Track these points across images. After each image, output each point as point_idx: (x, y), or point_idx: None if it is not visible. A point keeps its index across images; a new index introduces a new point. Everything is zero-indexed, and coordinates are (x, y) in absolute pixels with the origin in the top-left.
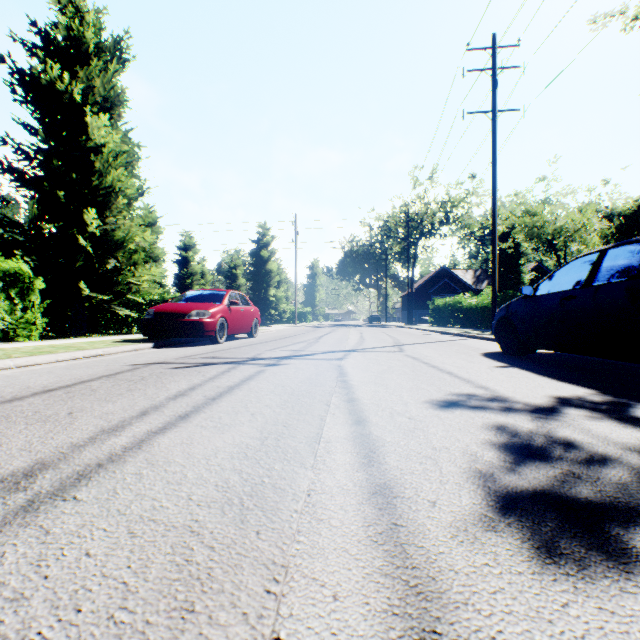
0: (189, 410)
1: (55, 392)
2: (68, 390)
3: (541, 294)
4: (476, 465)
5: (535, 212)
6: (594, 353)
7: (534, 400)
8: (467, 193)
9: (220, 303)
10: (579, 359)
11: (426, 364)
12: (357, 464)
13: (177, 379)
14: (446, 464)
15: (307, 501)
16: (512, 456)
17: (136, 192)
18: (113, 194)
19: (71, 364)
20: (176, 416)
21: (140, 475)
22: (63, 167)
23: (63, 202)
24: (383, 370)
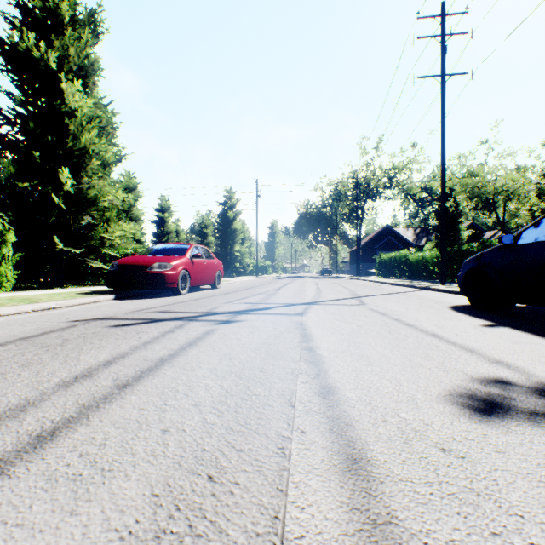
0: (67, 417)
1: None
2: None
3: (525, 243)
4: None
5: (477, 173)
6: None
7: None
8: (409, 160)
9: (183, 256)
10: None
11: (399, 321)
12: None
13: (103, 344)
14: None
15: None
16: None
17: (114, 158)
18: (87, 155)
19: (9, 319)
20: (31, 436)
21: None
22: (38, 129)
23: (39, 162)
24: (353, 330)
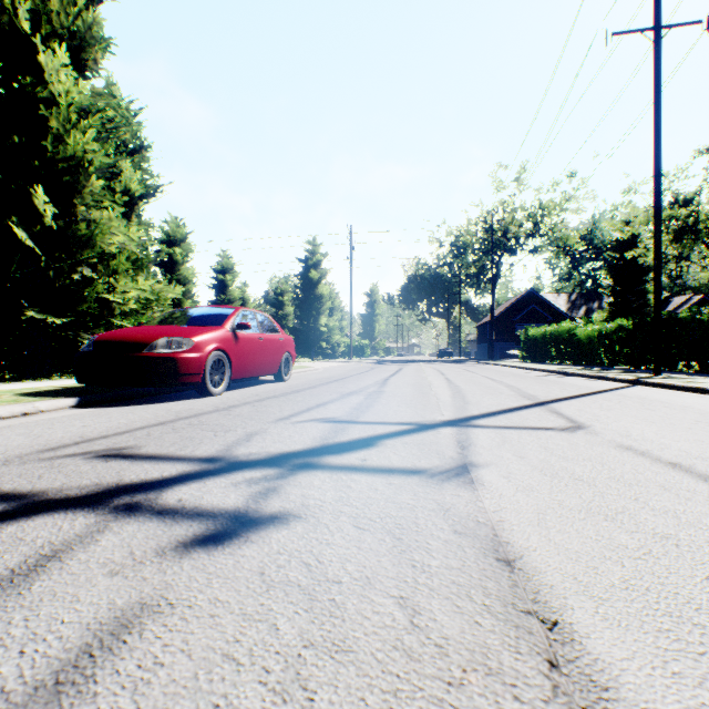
0: None
1: None
2: None
3: None
4: None
5: (690, 200)
6: None
7: None
8: (564, 196)
9: (218, 326)
10: None
11: None
12: None
13: None
14: None
15: None
16: None
17: (143, 189)
18: (81, 170)
19: None
20: None
21: None
22: None
23: None
24: None
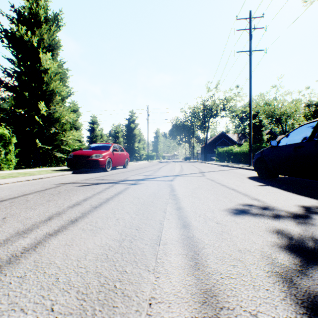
0: (78, 216)
1: (4, 202)
2: (12, 200)
3: (282, 145)
4: (275, 269)
5: (270, 103)
6: (315, 178)
7: (291, 209)
8: (234, 95)
9: (108, 150)
10: (302, 181)
11: (219, 184)
12: (187, 267)
13: (78, 193)
14: (253, 267)
15: (148, 314)
16: (298, 259)
17: (67, 94)
18: (53, 94)
19: (24, 183)
20: (69, 221)
21: (23, 279)
22: (27, 80)
23: (27, 98)
24: (195, 187)
